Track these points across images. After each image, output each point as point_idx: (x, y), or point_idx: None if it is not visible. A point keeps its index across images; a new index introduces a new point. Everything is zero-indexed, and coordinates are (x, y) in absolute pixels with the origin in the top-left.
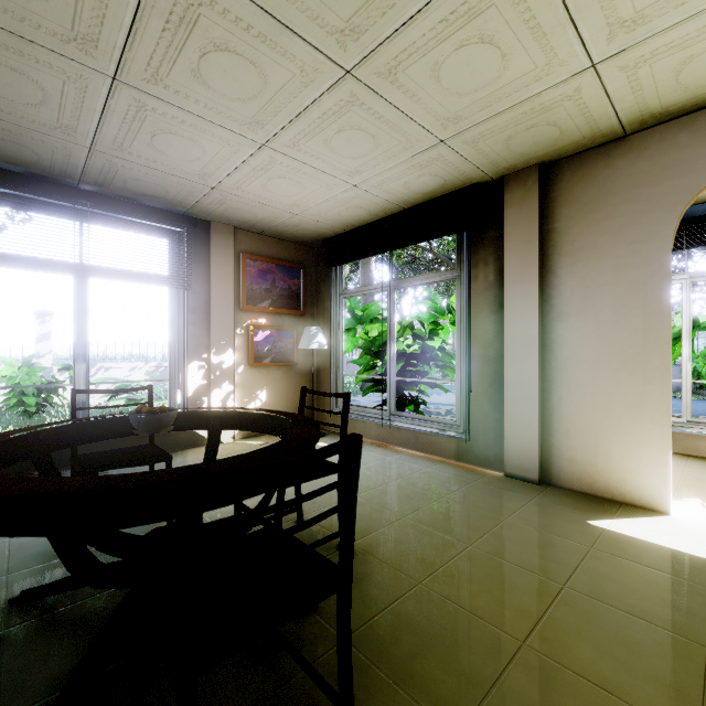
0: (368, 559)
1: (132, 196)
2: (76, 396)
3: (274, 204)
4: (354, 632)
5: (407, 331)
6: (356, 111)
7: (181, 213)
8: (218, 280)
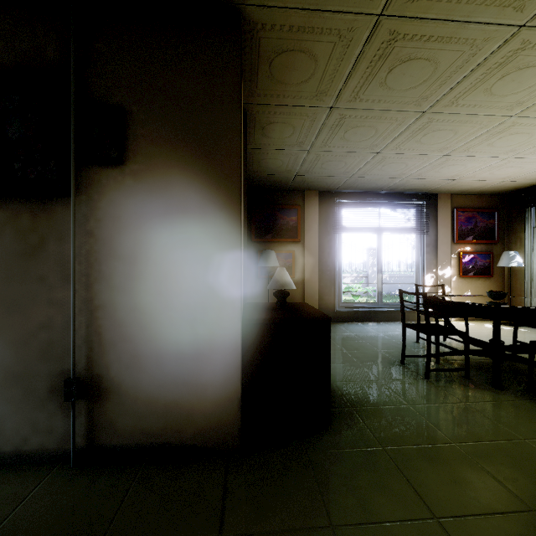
0: None
1: (402, 191)
2: (378, 289)
3: (490, 179)
4: None
5: None
6: None
7: (422, 193)
8: (441, 227)
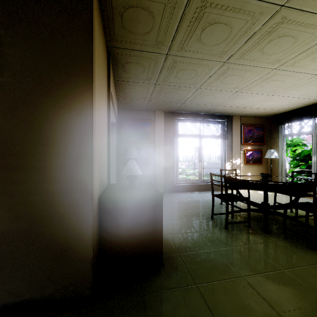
0: None
1: (213, 113)
2: (199, 171)
3: (261, 108)
4: None
5: None
6: (315, 81)
7: (224, 115)
8: (235, 135)
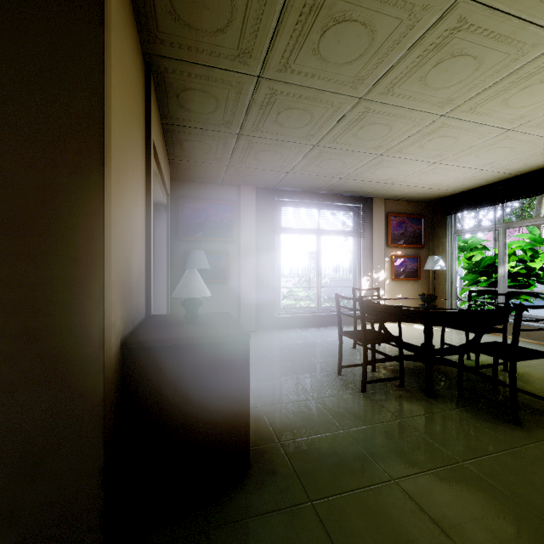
0: (526, 377)
1: (340, 193)
2: (317, 293)
3: (419, 185)
4: (535, 394)
5: (512, 257)
6: (505, 141)
7: (358, 196)
8: (376, 231)
